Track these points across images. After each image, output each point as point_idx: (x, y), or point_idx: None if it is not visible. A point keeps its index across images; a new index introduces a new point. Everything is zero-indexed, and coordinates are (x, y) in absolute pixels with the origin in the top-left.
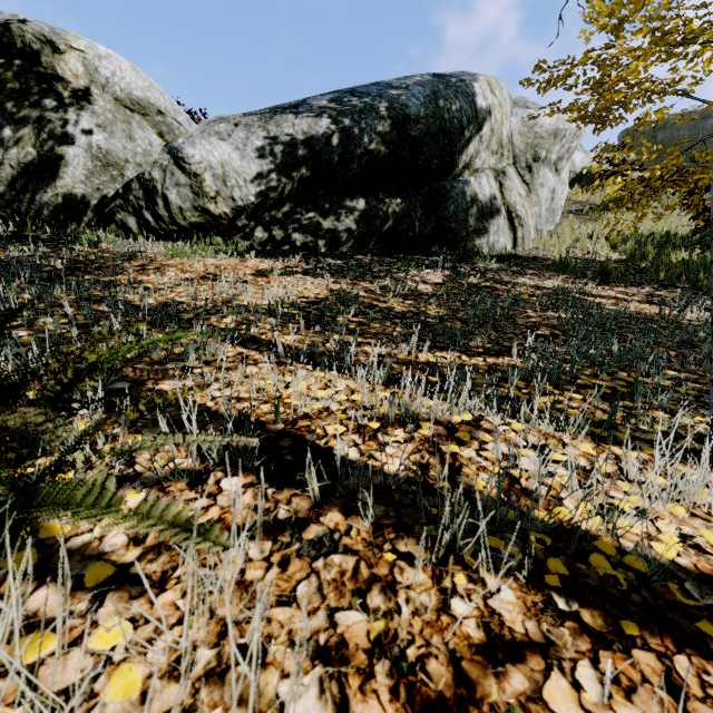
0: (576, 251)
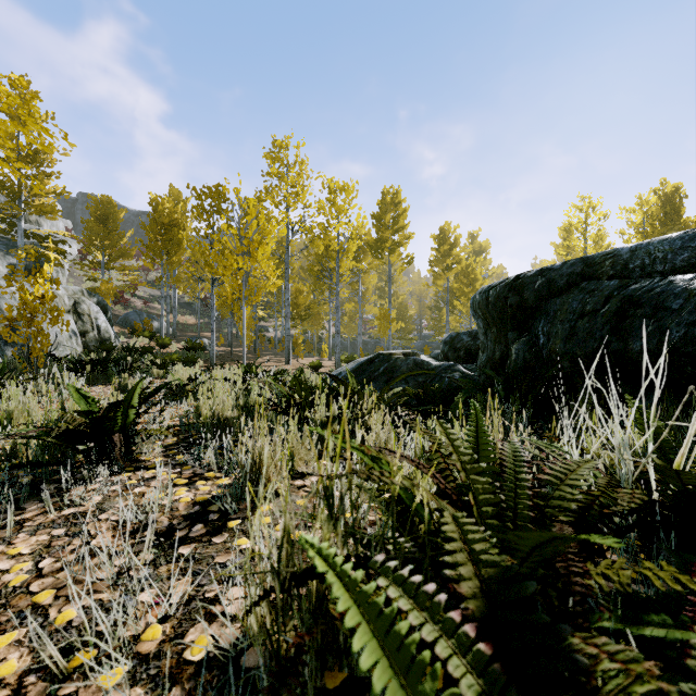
0: None
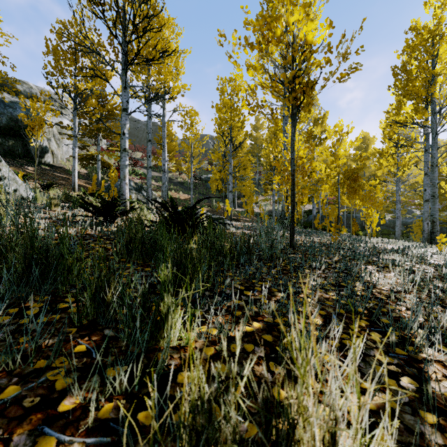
0: None
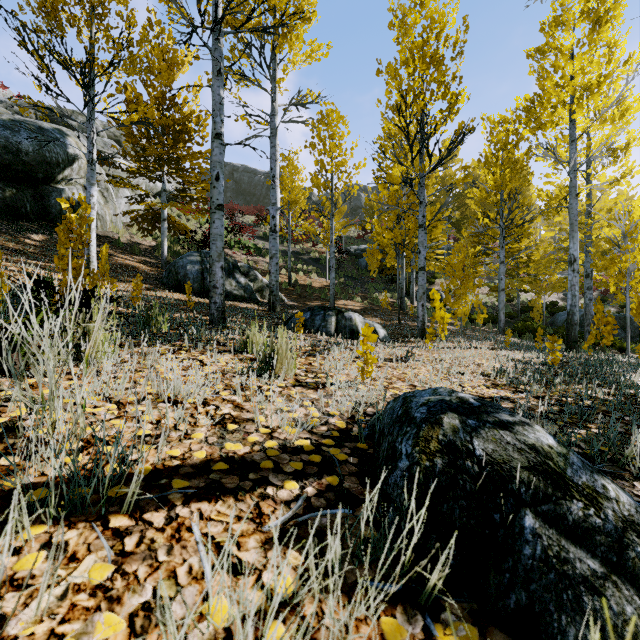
0: (135, 237)
